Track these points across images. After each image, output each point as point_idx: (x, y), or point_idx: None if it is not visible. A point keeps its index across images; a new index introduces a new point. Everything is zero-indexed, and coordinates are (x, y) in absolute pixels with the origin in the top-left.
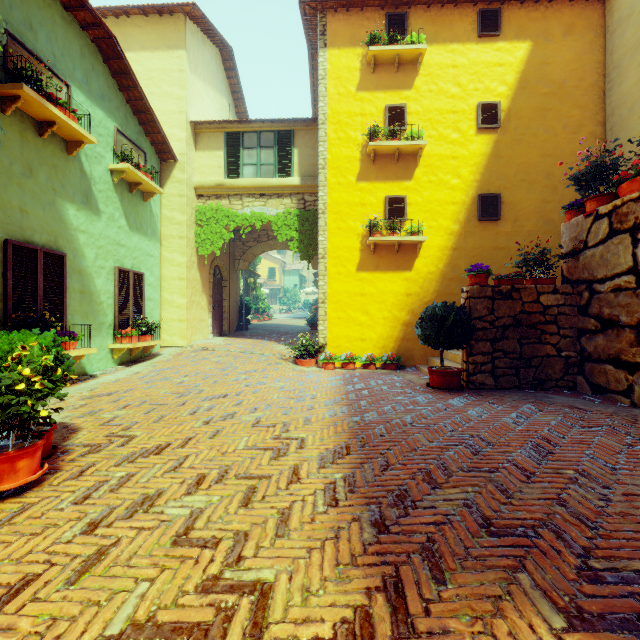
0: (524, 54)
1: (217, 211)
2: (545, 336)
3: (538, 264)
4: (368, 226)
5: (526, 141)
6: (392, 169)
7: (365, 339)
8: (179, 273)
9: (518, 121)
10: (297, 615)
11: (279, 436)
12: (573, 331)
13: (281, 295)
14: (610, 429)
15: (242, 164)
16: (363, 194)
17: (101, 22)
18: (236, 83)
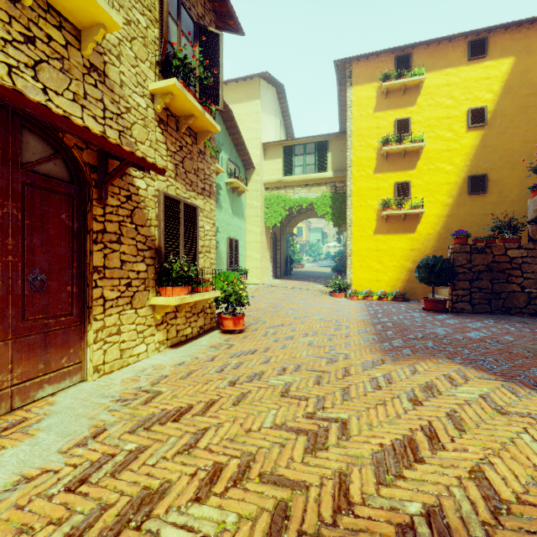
0: (508, 67)
1: (277, 197)
2: (511, 278)
3: (507, 229)
4: (382, 204)
5: (510, 132)
6: (400, 163)
7: (380, 280)
8: (256, 238)
9: (502, 118)
10: (359, 357)
11: (335, 324)
12: (534, 275)
13: (307, 248)
14: (534, 330)
15: (294, 166)
16: (378, 182)
17: (226, 105)
18: (285, 106)
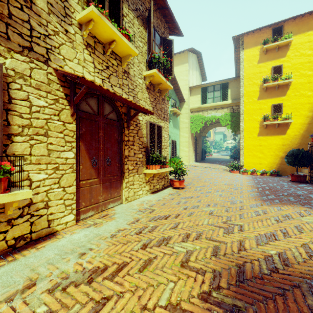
0: None
1: (198, 116)
2: None
3: None
4: (263, 118)
5: None
6: (275, 92)
7: (261, 163)
8: (185, 140)
9: None
10: (248, 202)
11: (234, 187)
12: None
13: (213, 144)
14: None
15: (207, 98)
16: (260, 105)
17: None
18: (201, 64)
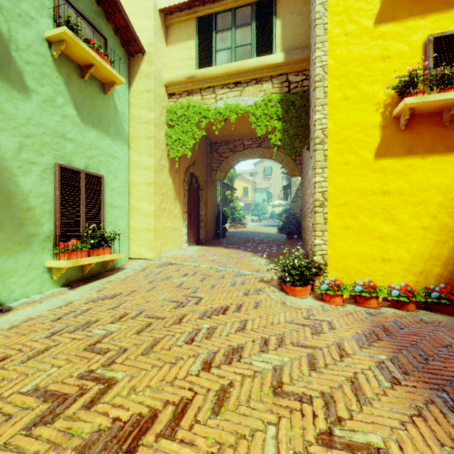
0: None
1: (188, 109)
2: None
3: None
4: (397, 86)
5: None
6: None
7: (389, 259)
8: (146, 177)
9: None
10: None
11: None
12: None
13: (253, 208)
14: None
15: (215, 50)
16: (386, 42)
17: None
18: None
